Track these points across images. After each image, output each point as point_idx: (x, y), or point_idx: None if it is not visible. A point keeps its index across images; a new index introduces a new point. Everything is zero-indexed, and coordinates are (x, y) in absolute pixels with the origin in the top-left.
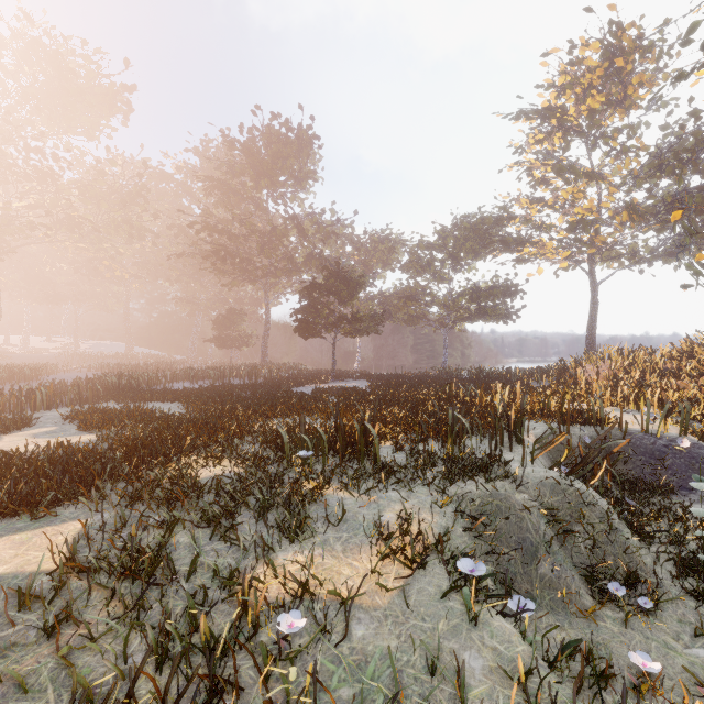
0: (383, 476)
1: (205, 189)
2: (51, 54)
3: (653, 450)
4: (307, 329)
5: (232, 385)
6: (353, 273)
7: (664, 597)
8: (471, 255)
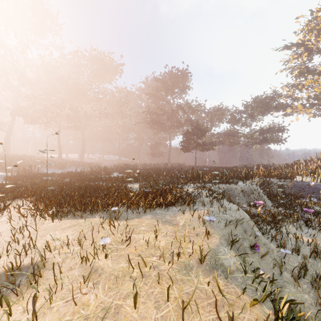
0: (201, 181)
1: (147, 98)
2: (100, 59)
3: (302, 186)
4: (185, 149)
5: (159, 168)
6: (203, 126)
7: (267, 208)
8: (260, 114)
